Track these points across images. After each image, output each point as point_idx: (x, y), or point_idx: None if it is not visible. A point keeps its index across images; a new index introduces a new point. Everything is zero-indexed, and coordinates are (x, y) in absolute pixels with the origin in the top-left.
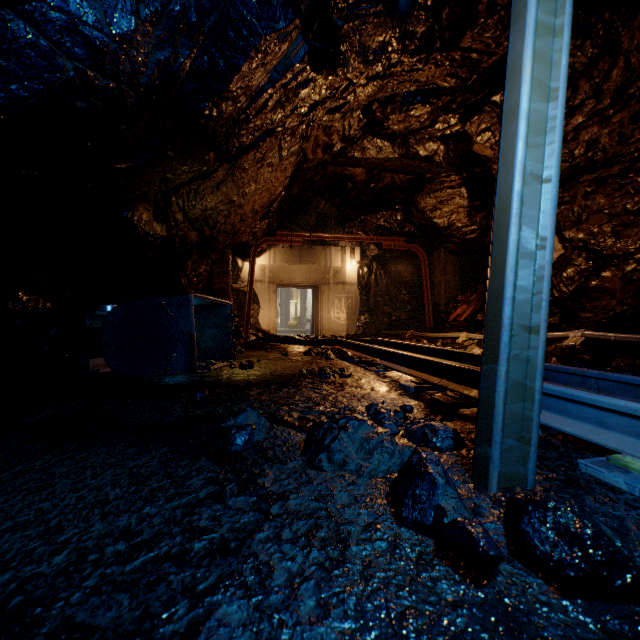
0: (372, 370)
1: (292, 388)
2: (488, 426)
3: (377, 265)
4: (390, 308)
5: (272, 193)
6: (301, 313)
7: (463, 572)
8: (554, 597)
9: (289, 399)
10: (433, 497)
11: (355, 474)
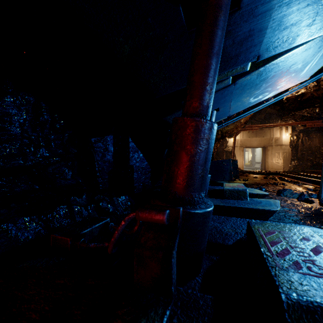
0: (296, 184)
1: (266, 186)
2: (321, 190)
3: (302, 134)
4: (312, 157)
5: (249, 117)
6: (251, 158)
7: (307, 204)
8: (322, 207)
9: (267, 188)
10: (304, 197)
11: (289, 197)
